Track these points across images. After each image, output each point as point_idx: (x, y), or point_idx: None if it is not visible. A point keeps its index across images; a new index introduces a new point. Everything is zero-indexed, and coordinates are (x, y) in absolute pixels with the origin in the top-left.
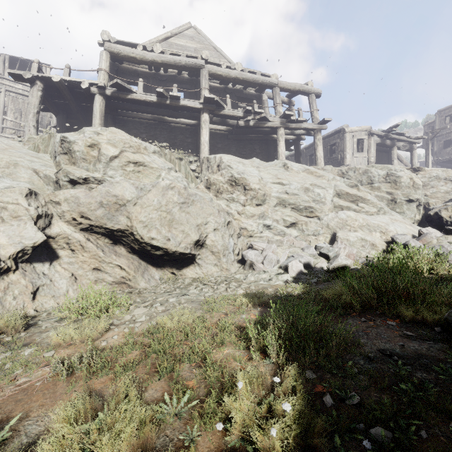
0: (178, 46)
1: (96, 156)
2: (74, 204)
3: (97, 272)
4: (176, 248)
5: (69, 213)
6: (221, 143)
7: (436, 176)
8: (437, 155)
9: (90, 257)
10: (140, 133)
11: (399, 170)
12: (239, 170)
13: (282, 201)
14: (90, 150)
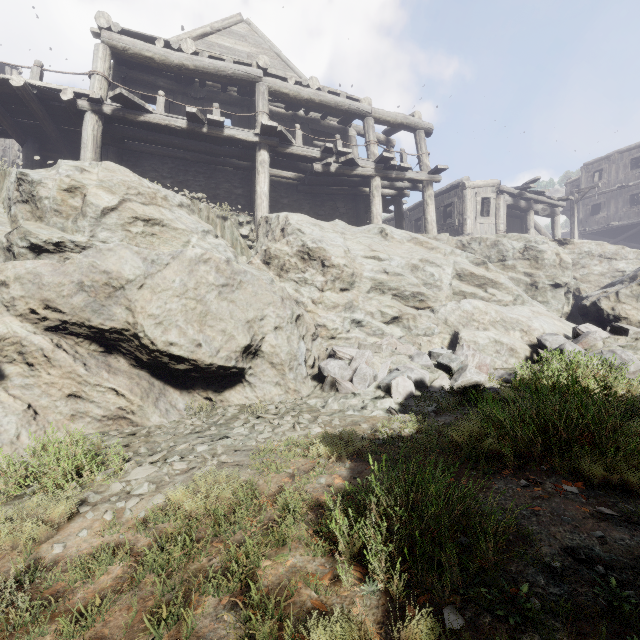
0: (222, 49)
1: (78, 207)
2: (32, 286)
3: (76, 400)
4: (211, 360)
5: (24, 301)
6: (288, 198)
7: (589, 251)
8: (583, 224)
9: (61, 376)
10: (161, 178)
11: (541, 242)
12: (314, 236)
13: (378, 284)
14: (68, 196)
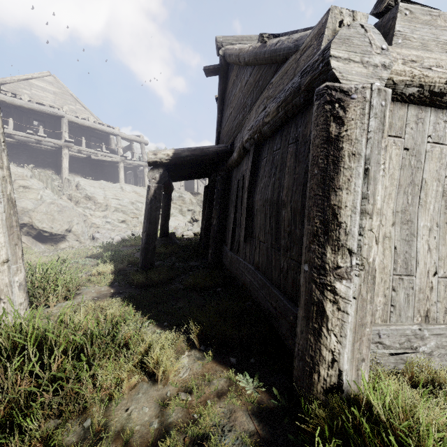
0: (38, 87)
1: None
2: None
3: None
4: (57, 232)
5: None
6: (77, 164)
7: None
8: None
9: None
10: None
11: (185, 194)
12: (91, 191)
13: (117, 209)
14: None
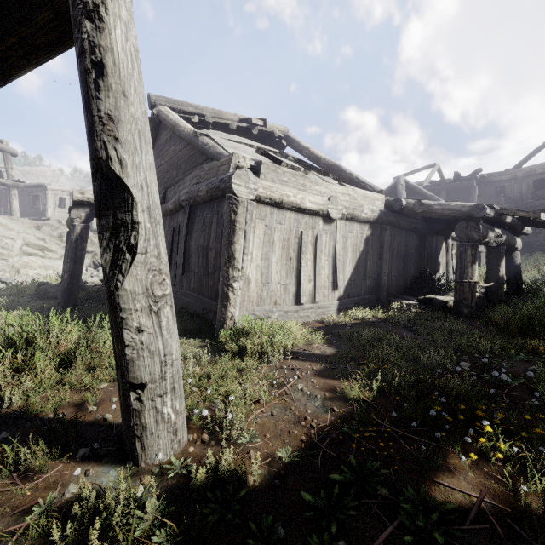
0: None
1: None
2: None
3: None
4: None
5: None
6: None
7: None
8: None
9: None
10: None
11: None
12: None
13: None
14: None
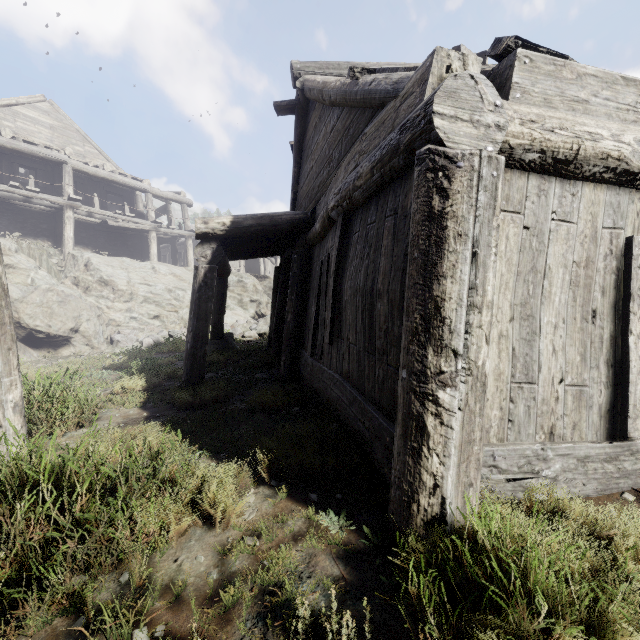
0: (27, 118)
1: None
2: None
3: None
4: (57, 333)
5: None
6: (86, 233)
7: None
8: None
9: None
10: None
11: (247, 278)
12: (108, 273)
13: (148, 299)
14: None
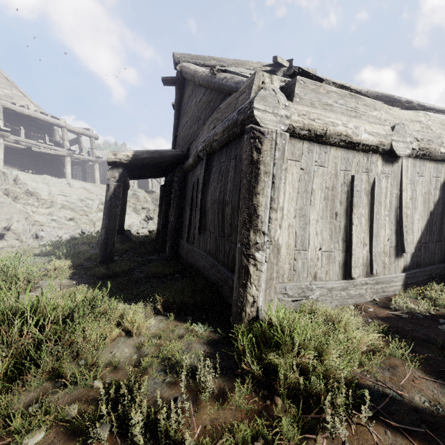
0: None
1: None
2: None
3: None
4: None
5: None
6: (13, 156)
7: None
8: None
9: None
10: None
11: (140, 192)
12: (33, 187)
13: (65, 206)
14: None
